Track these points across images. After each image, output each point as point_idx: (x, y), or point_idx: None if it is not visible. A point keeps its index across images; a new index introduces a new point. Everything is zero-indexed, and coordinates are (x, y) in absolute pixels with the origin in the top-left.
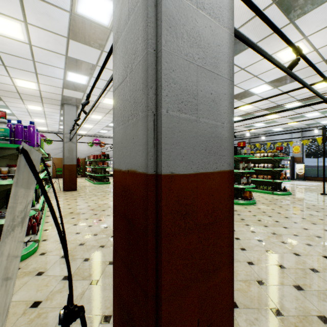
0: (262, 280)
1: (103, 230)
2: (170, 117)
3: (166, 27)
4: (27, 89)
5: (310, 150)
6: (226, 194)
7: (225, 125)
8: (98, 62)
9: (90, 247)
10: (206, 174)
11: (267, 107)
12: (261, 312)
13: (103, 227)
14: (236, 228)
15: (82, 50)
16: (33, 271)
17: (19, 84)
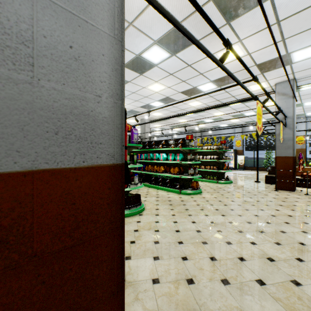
0: (192, 278)
1: None
2: None
3: None
4: None
5: (248, 144)
6: (106, 198)
7: (103, 100)
8: None
9: None
10: (57, 172)
11: (214, 104)
12: None
13: None
14: (179, 219)
15: None
16: None
17: None
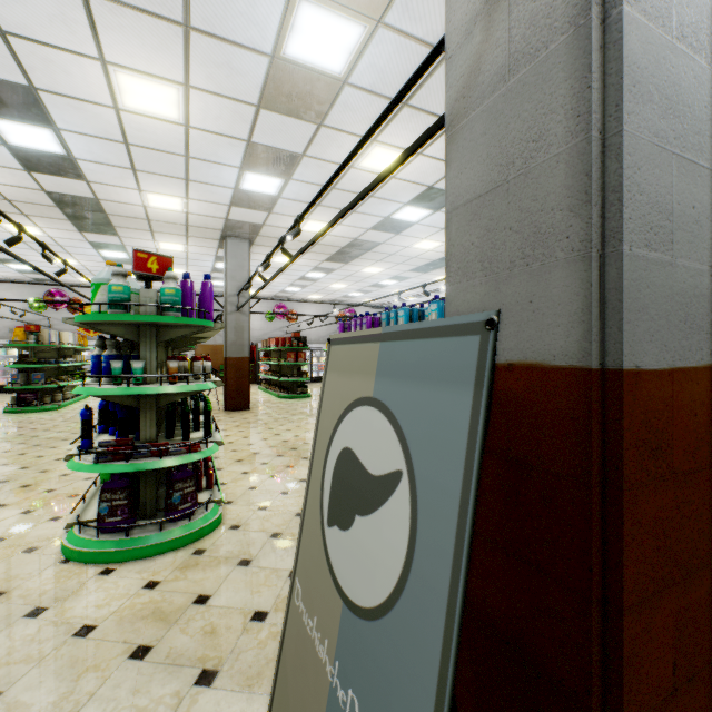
0: None
1: None
2: (634, 260)
3: (628, 87)
4: (164, 212)
5: None
6: None
7: None
8: (308, 148)
9: None
10: (685, 372)
11: None
12: None
13: None
14: None
15: (281, 127)
16: (231, 556)
17: (153, 203)
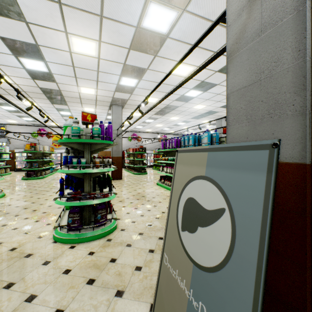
0: None
1: (162, 214)
2: None
3: None
4: (87, 95)
5: None
6: None
7: None
8: (150, 66)
9: (158, 228)
10: None
11: None
12: None
13: (161, 212)
14: None
15: (138, 57)
16: (123, 242)
17: (82, 91)
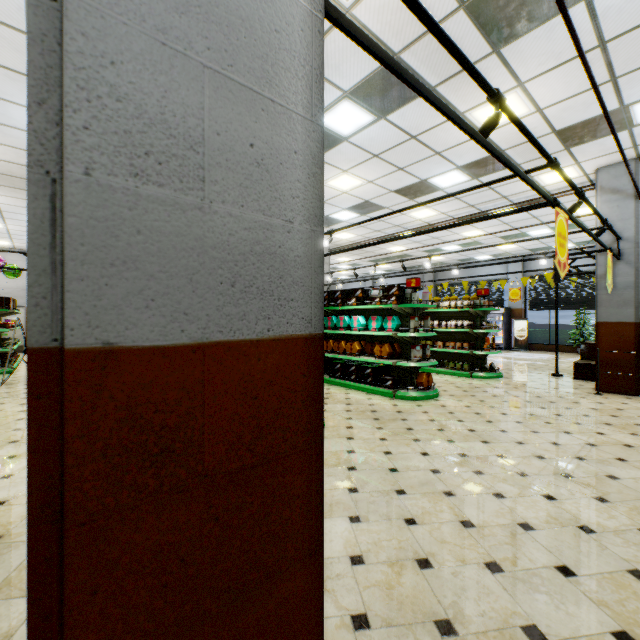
0: (428, 558)
1: None
2: (100, 190)
3: None
4: None
5: (537, 297)
6: (300, 392)
7: (295, 228)
8: None
9: None
10: (234, 347)
11: (463, 214)
12: (415, 632)
13: None
14: (395, 447)
15: None
16: None
17: None
